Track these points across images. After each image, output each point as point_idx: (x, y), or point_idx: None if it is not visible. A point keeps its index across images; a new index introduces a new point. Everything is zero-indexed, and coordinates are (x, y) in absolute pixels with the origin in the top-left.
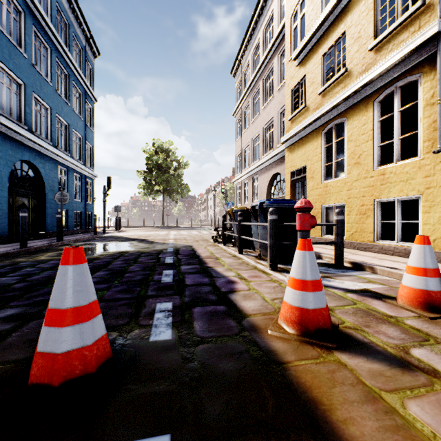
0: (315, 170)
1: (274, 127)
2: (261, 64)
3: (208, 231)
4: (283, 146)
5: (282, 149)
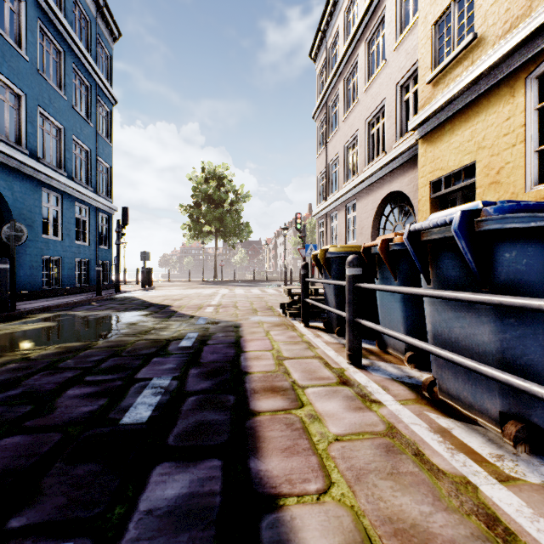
0: (504, 166)
1: (388, 115)
2: (362, 16)
3: (276, 288)
4: (410, 139)
5: (408, 145)
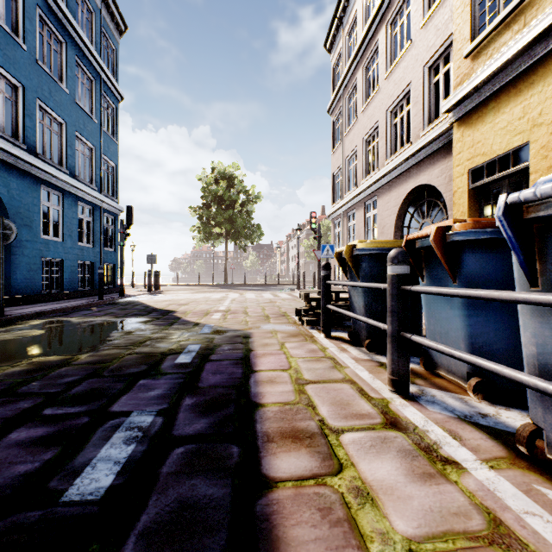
0: None
1: (414, 100)
2: None
3: (289, 292)
4: (441, 125)
5: (439, 131)
